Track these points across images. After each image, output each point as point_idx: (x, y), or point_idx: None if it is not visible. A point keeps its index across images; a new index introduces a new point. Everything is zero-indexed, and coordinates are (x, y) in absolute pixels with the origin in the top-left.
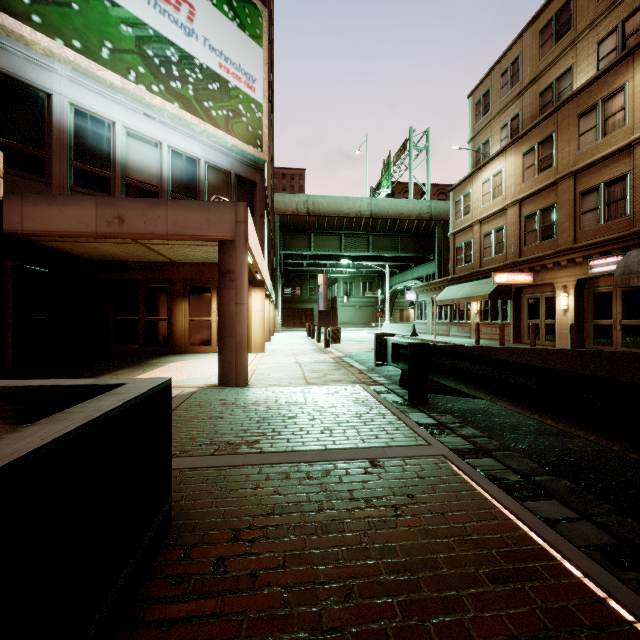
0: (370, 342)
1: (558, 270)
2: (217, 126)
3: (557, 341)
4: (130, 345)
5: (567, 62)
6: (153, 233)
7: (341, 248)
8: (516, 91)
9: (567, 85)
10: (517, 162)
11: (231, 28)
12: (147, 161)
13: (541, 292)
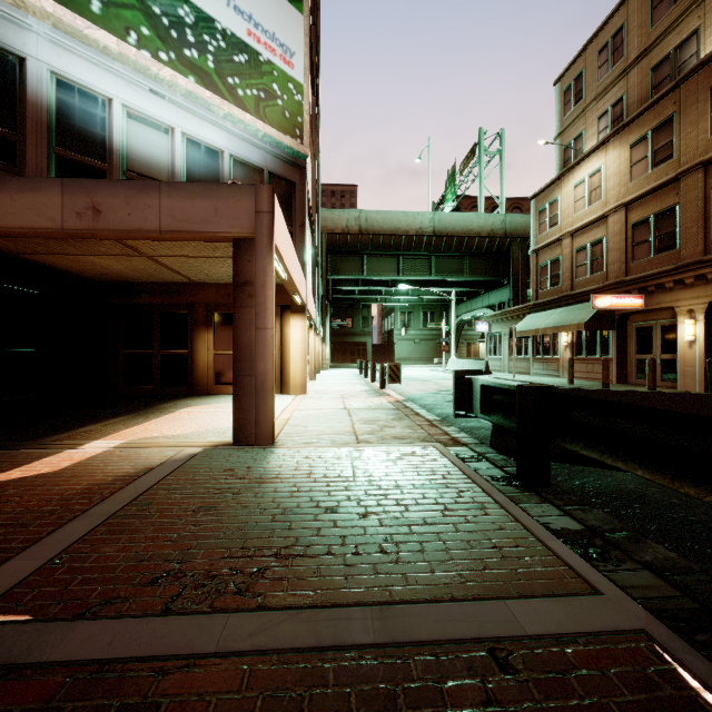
0: (435, 381)
1: (681, 290)
2: (245, 109)
3: (679, 381)
4: (143, 385)
5: (691, 24)
6: (141, 229)
7: (399, 272)
8: (619, 69)
9: (691, 54)
10: (622, 156)
11: None
12: (154, 151)
13: (655, 319)
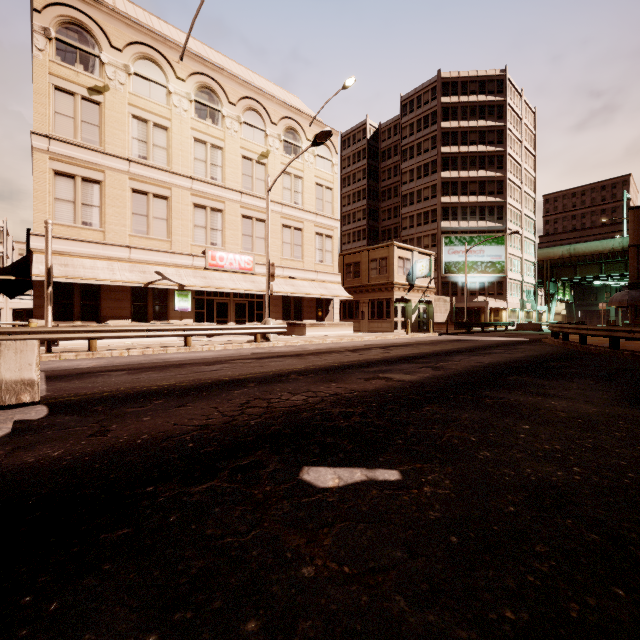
0: None
1: None
2: (490, 273)
3: None
4: None
5: None
6: (474, 306)
7: (601, 272)
8: None
9: None
10: None
11: (494, 247)
12: (474, 287)
13: None
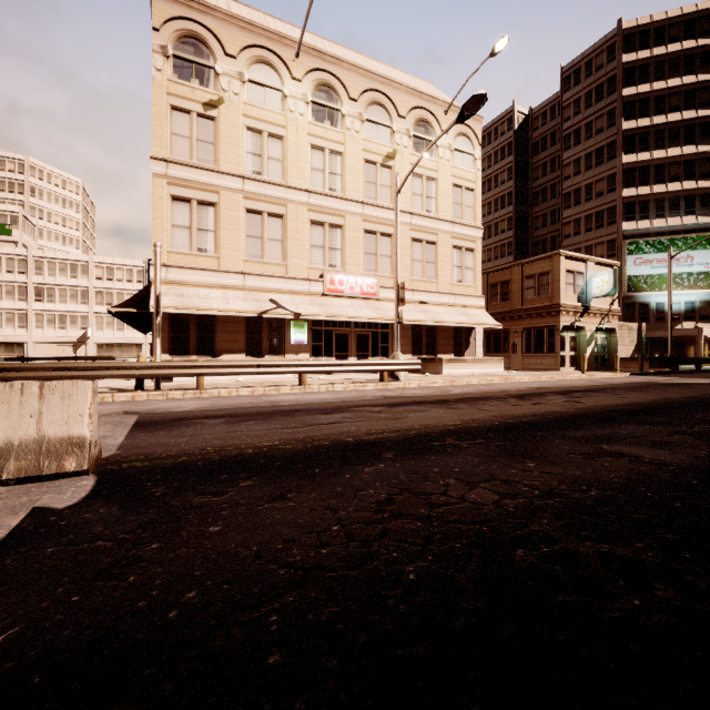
0: None
1: None
2: (703, 289)
3: None
4: None
5: None
6: (677, 336)
7: None
8: None
9: None
10: None
11: (709, 252)
12: (675, 308)
13: None
